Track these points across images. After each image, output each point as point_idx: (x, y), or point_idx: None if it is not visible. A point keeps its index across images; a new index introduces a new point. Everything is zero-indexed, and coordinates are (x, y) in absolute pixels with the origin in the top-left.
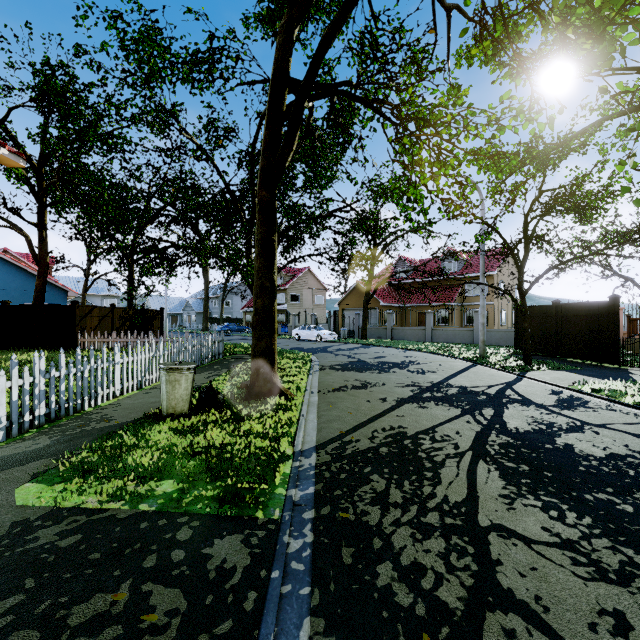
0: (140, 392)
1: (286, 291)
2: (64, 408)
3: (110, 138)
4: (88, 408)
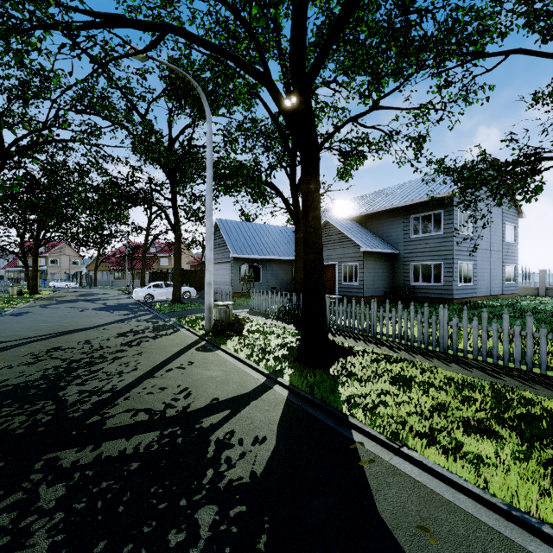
0: None
1: (47, 257)
2: None
3: None
4: None
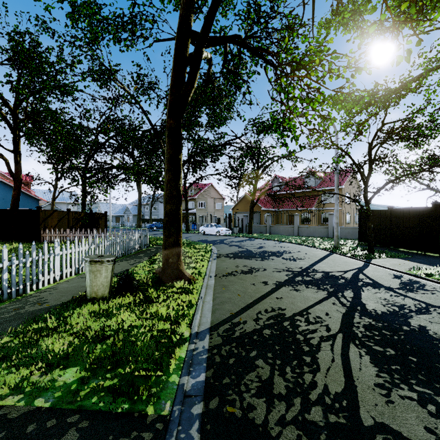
0: (76, 277)
1: (195, 200)
2: (7, 293)
3: (62, 86)
4: (30, 291)
